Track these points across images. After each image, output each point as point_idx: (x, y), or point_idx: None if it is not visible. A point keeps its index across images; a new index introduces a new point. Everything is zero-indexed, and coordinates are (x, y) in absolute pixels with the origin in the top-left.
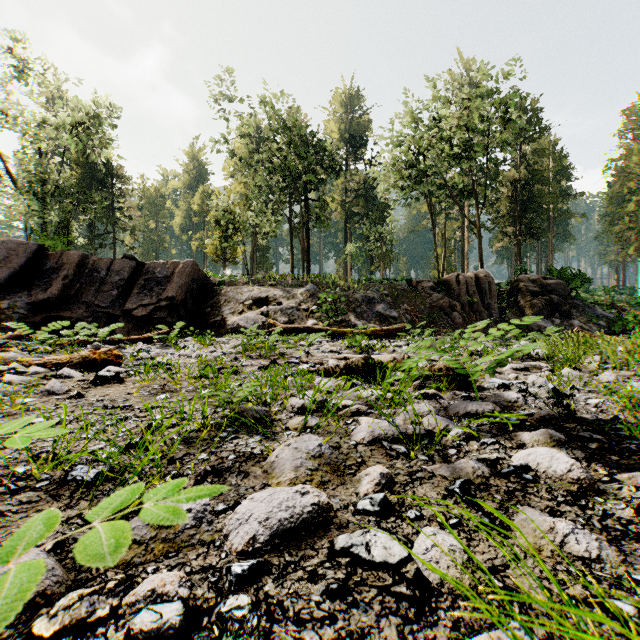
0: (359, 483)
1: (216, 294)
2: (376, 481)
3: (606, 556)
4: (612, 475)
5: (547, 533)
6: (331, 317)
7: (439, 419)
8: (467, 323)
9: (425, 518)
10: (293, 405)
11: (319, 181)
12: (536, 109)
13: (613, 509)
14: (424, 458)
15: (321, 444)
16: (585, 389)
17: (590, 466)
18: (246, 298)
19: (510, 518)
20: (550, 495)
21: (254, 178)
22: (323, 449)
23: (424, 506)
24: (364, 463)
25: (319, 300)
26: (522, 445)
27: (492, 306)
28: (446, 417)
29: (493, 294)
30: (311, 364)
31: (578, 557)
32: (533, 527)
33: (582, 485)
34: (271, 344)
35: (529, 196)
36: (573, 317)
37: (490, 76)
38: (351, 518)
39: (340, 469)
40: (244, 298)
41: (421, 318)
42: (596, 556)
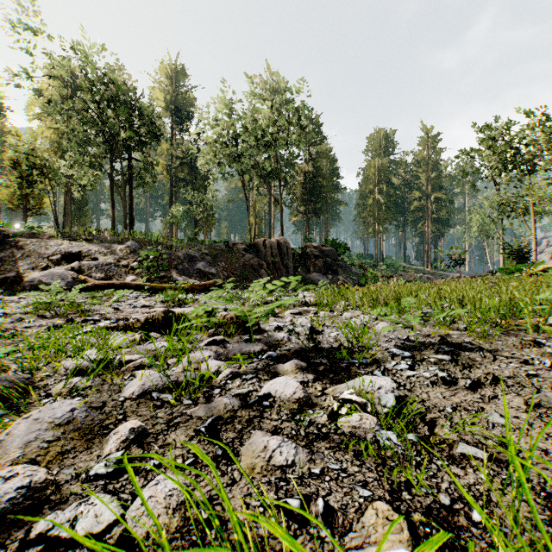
0: (106, 444)
1: (10, 246)
2: (123, 438)
3: (299, 459)
4: (325, 390)
5: (261, 452)
6: (152, 273)
7: (213, 363)
8: (271, 278)
9: (163, 465)
10: (67, 367)
11: (143, 143)
12: (319, 123)
13: (317, 417)
14: (188, 402)
15: (75, 408)
16: (332, 325)
17: (313, 385)
18: (52, 252)
19: (242, 444)
20: (278, 416)
21: (68, 126)
22: (76, 414)
23: (168, 452)
24: (124, 419)
25: (140, 257)
26: (276, 376)
27: (289, 265)
28: (225, 359)
29: (290, 256)
30: (110, 320)
31: (279, 467)
32: (253, 449)
33: (301, 403)
34: (78, 301)
35: (314, 185)
36: (339, 274)
37: (288, 89)
38: (77, 488)
39: (93, 431)
40: (50, 252)
41: (236, 274)
42: (291, 462)
